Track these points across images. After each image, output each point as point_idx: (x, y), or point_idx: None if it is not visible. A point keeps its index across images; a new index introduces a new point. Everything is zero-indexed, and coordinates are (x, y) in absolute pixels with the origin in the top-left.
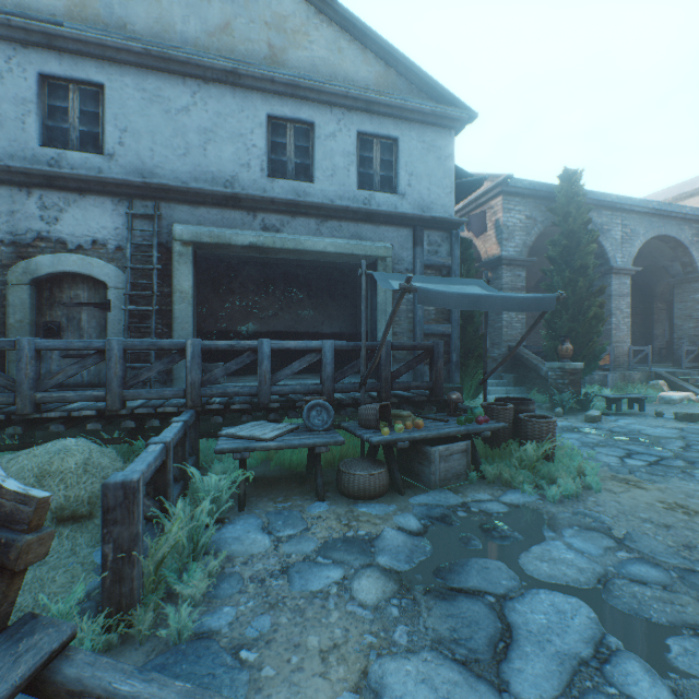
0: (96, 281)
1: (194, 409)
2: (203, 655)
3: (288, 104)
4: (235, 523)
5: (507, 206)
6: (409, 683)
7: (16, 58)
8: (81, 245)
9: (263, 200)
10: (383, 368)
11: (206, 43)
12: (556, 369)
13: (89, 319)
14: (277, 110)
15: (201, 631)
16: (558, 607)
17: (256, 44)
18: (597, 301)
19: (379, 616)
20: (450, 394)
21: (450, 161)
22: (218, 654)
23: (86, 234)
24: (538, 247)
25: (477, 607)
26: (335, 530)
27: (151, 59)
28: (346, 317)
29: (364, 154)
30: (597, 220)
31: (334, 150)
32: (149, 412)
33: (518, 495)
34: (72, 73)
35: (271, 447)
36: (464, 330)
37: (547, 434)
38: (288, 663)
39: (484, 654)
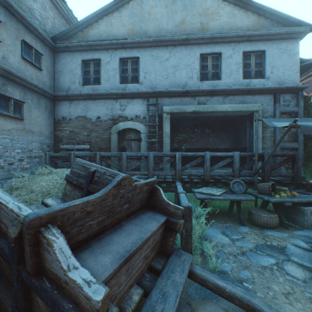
0: (136, 130)
1: (179, 180)
2: (227, 280)
3: (209, 47)
4: (208, 229)
5: None
6: None
7: (113, 55)
8: (132, 118)
9: (198, 91)
10: (265, 165)
11: (175, 30)
12: None
13: (134, 145)
14: (204, 51)
15: (220, 270)
16: None
17: (195, 24)
18: None
19: (308, 285)
20: (308, 180)
21: (296, 55)
22: (233, 281)
23: (133, 113)
24: None
25: None
26: (258, 240)
27: (155, 43)
28: (231, 140)
29: (245, 62)
30: None
31: (231, 63)
32: (162, 180)
33: None
34: (129, 55)
35: (220, 198)
36: (306, 145)
37: None
38: (268, 294)
39: None
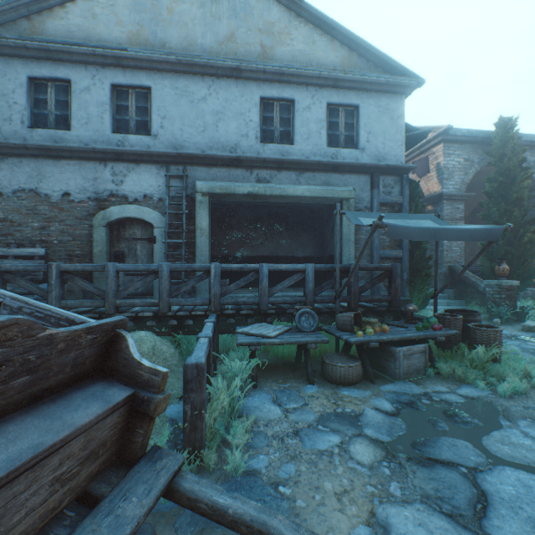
0: (146, 223)
1: (216, 313)
2: (254, 486)
3: (275, 87)
4: (253, 396)
5: (447, 152)
6: (408, 524)
7: (98, 75)
8: (137, 198)
9: (258, 160)
10: (352, 285)
11: (218, 49)
12: (493, 286)
13: (141, 249)
14: (267, 93)
15: (248, 470)
16: (524, 482)
17: (252, 46)
18: (532, 228)
19: (375, 473)
20: (407, 306)
21: (401, 119)
22: (264, 487)
23: (140, 191)
24: (473, 183)
25: (453, 475)
26: (327, 406)
27: (181, 66)
28: (315, 244)
29: (331, 120)
30: (530, 158)
31: (309, 118)
32: (186, 314)
33: (471, 389)
34: (131, 82)
35: (275, 342)
36: (413, 254)
37: (494, 340)
38: (313, 499)
39: (466, 511)
